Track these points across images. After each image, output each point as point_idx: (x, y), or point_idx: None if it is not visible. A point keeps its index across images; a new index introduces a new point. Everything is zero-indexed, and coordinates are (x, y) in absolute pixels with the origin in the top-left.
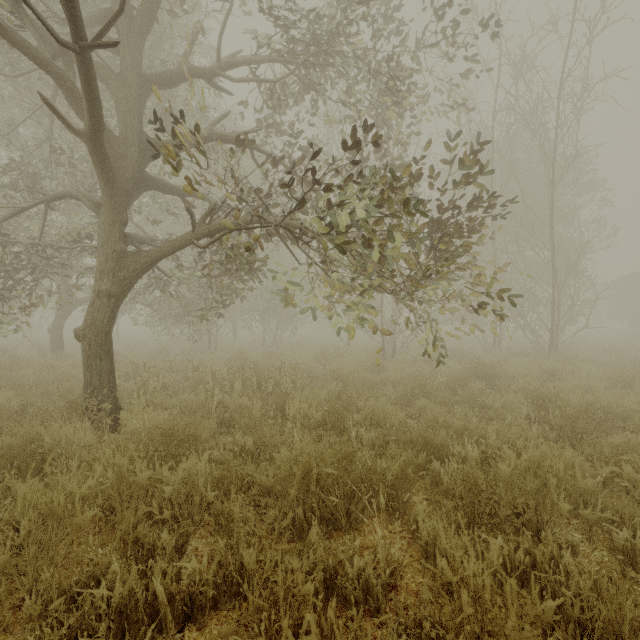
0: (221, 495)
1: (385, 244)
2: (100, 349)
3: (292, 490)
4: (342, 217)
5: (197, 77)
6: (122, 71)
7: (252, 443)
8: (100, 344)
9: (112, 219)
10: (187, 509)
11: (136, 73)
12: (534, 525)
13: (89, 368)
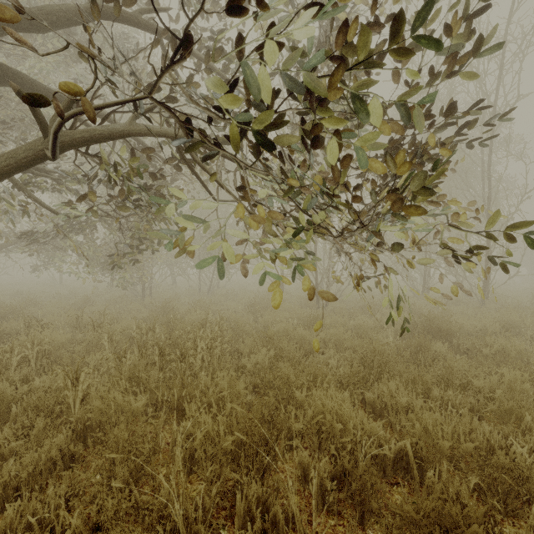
0: None
1: None
2: None
3: None
4: (269, 49)
5: None
6: None
7: (79, 530)
8: None
9: None
10: None
11: None
12: None
13: None
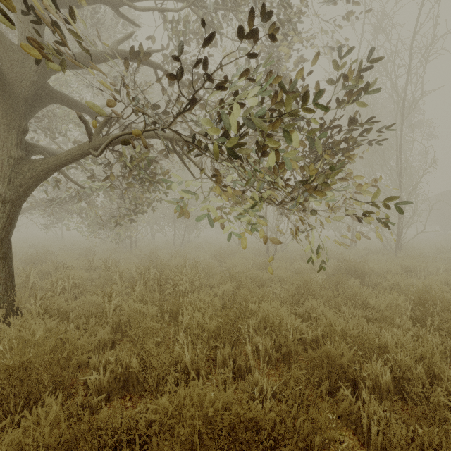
0: None
1: None
2: None
3: None
4: (237, 110)
5: None
6: None
7: (137, 364)
8: None
9: (7, 125)
10: None
11: None
12: None
13: None
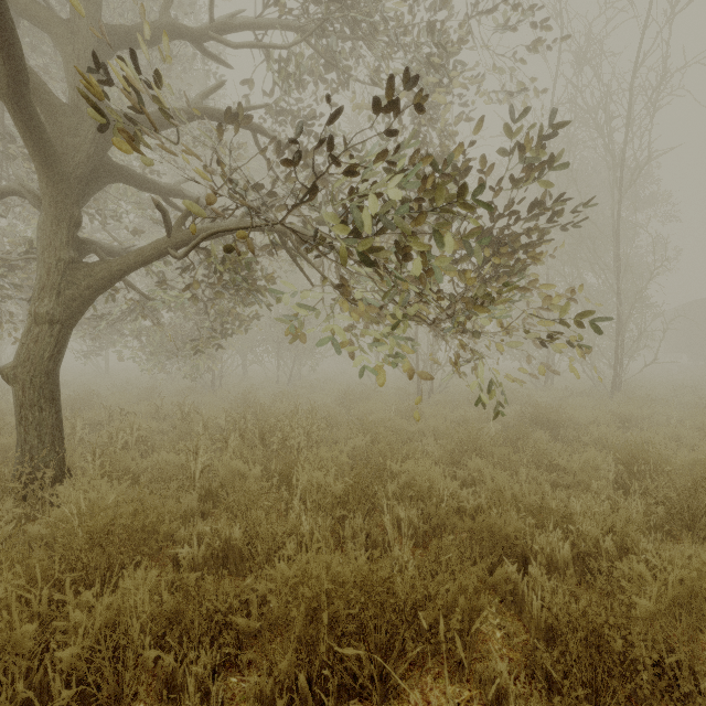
0: (175, 643)
1: (429, 251)
2: (39, 394)
3: (284, 661)
4: (371, 205)
5: (180, 35)
6: (73, 17)
7: (240, 535)
8: (39, 388)
9: (56, 216)
10: (123, 661)
11: (93, 21)
12: (694, 699)
13: (23, 421)
